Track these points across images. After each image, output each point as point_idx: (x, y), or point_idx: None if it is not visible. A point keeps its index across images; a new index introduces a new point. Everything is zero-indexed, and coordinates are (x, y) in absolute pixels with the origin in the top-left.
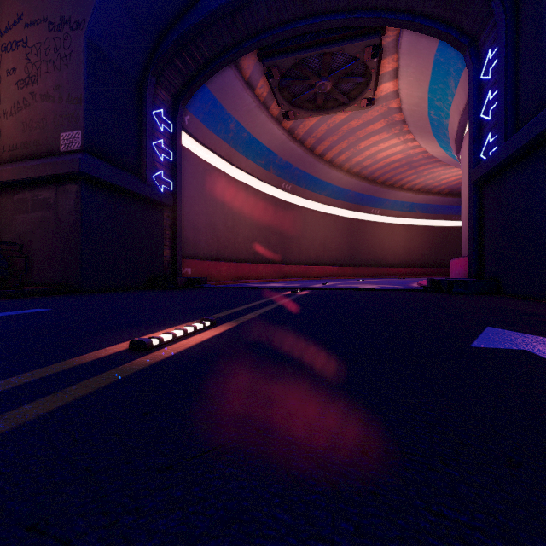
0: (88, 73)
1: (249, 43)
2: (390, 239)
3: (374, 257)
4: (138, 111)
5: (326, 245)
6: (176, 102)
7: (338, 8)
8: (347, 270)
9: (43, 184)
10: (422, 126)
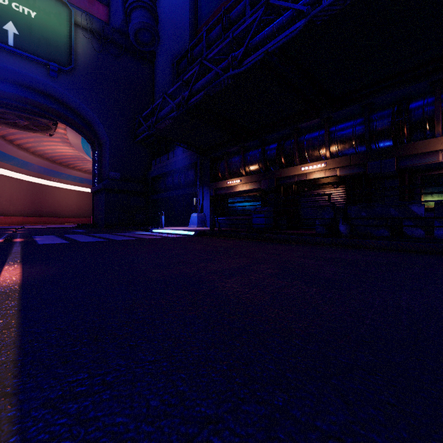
0: None
1: None
2: (66, 199)
3: (53, 210)
4: None
5: (12, 201)
6: None
7: (35, 106)
8: (31, 219)
9: None
10: (81, 150)
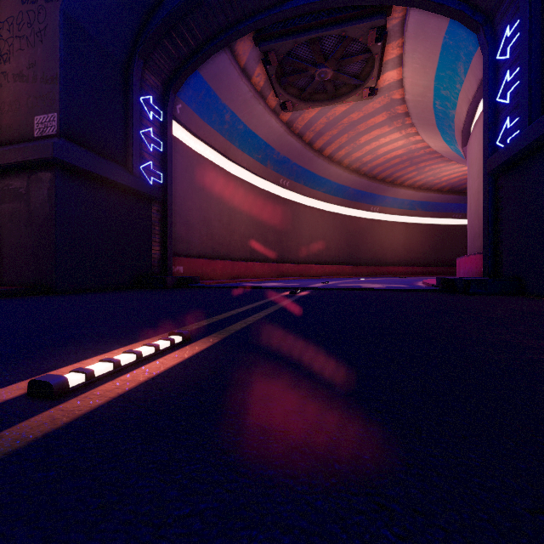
0: (65, 50)
1: (244, 25)
2: (389, 237)
3: (373, 255)
4: (124, 96)
5: (325, 243)
6: (166, 89)
7: None
8: (346, 268)
9: (14, 172)
10: (426, 118)
